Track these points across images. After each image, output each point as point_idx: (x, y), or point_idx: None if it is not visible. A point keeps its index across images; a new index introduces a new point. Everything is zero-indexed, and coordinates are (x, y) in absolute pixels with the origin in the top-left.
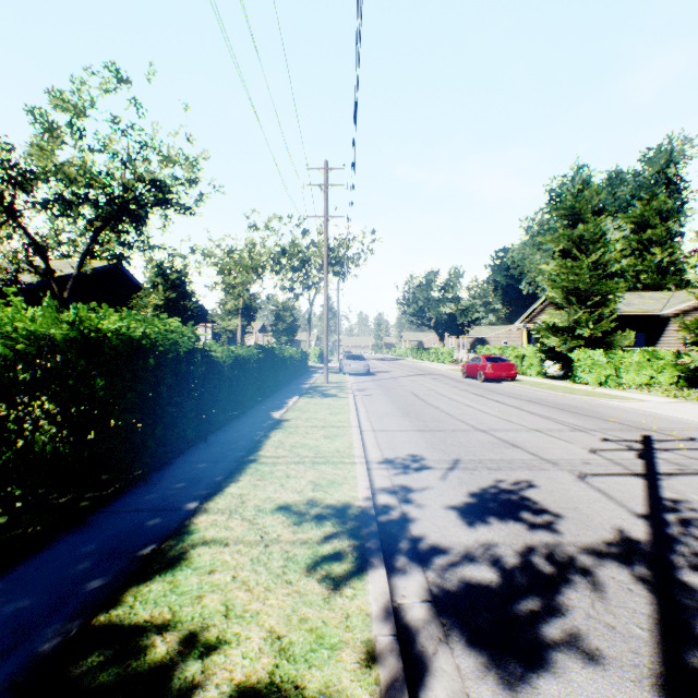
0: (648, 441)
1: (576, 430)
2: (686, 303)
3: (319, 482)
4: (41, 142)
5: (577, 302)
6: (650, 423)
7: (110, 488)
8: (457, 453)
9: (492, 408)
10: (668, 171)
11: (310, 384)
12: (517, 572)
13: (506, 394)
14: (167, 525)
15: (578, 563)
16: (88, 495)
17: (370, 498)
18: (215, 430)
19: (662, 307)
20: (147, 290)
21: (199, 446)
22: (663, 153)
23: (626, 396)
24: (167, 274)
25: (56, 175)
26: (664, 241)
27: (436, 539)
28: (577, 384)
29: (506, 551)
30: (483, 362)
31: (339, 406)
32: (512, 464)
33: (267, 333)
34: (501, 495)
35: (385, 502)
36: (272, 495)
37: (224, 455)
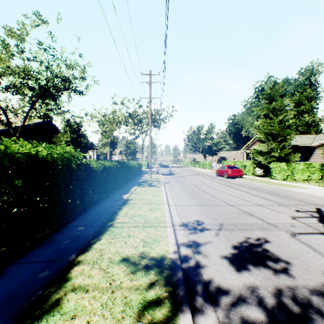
0: (320, 211)
1: (280, 205)
2: (323, 140)
3: (146, 240)
4: (1, 54)
5: (272, 139)
6: (317, 201)
7: (25, 245)
8: (221, 219)
9: (234, 192)
10: (311, 78)
11: (142, 179)
12: (276, 312)
13: (239, 184)
14: (52, 273)
15: (314, 303)
16: (13, 249)
17: (176, 252)
18: (92, 205)
19: (311, 142)
20: (61, 133)
21: (82, 216)
22: (309, 70)
23: (299, 186)
24: (71, 125)
25: (9, 71)
26: (309, 111)
27: (219, 282)
28: (272, 179)
29: (265, 293)
30: (226, 169)
31: (157, 191)
32: (252, 226)
33: (122, 154)
34: (251, 248)
35: (185, 253)
36: (119, 250)
37: (94, 221)
